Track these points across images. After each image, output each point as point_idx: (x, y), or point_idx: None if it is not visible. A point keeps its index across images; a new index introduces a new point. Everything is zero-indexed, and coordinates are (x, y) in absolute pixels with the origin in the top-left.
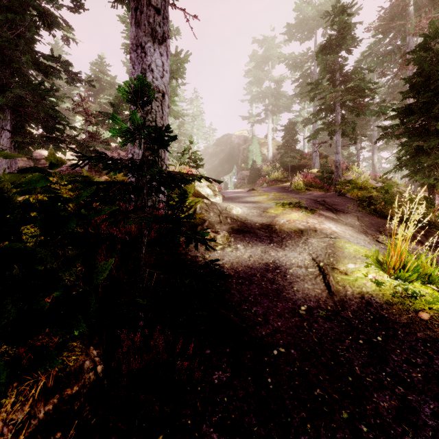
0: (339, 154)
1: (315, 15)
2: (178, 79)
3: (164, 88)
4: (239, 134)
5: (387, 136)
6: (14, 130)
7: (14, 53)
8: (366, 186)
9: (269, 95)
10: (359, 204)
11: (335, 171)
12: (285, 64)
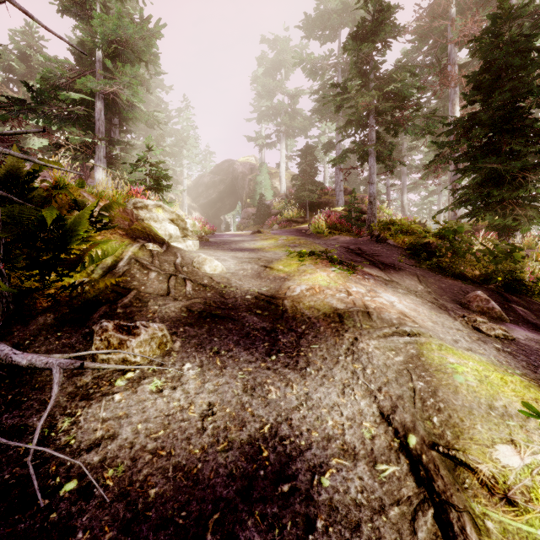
0: (374, 185)
1: (340, 8)
2: (145, 62)
3: None
4: (243, 160)
5: (442, 159)
6: None
7: None
8: (414, 228)
9: (282, 113)
10: (409, 254)
11: (369, 208)
12: (302, 67)
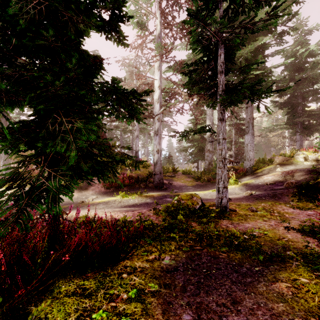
0: None
1: None
2: None
3: (247, 143)
4: None
5: None
6: (303, 129)
7: (297, 102)
8: None
9: None
10: None
11: None
12: None
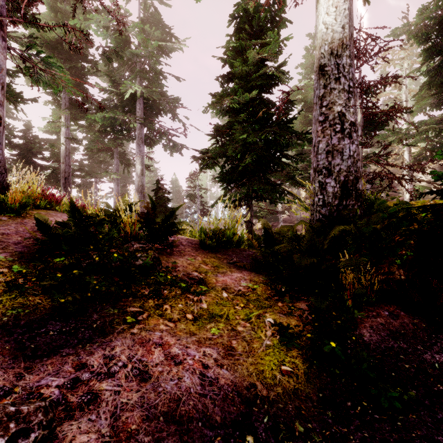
0: None
1: None
2: None
3: None
4: None
5: None
6: None
7: None
8: None
9: None
10: None
11: None
12: None
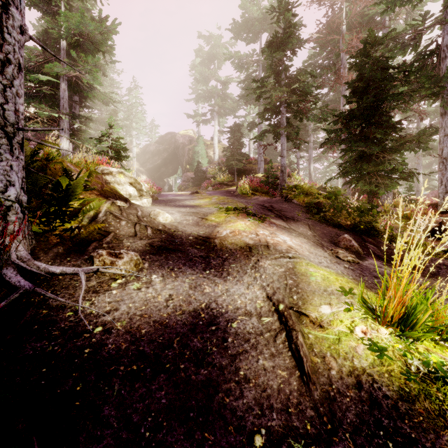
0: (285, 158)
1: (261, 17)
2: (103, 52)
3: None
4: (184, 133)
5: (331, 141)
6: None
7: None
8: (312, 191)
9: (216, 96)
10: (306, 210)
11: (281, 175)
12: (231, 62)
